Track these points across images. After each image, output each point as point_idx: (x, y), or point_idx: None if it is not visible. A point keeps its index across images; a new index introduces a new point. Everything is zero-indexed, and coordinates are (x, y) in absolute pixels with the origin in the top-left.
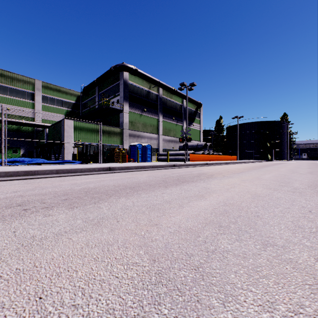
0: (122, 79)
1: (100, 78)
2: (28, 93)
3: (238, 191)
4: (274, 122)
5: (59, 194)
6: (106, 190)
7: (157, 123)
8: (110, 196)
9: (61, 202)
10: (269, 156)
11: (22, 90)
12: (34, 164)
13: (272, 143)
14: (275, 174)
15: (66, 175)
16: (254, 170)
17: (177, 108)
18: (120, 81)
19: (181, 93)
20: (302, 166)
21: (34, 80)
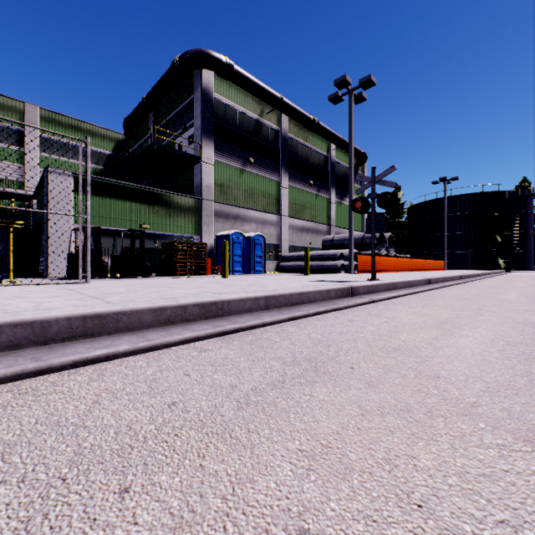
0: (200, 87)
1: (153, 90)
2: (10, 131)
3: None
4: (510, 194)
5: None
6: None
7: (278, 191)
8: None
9: None
10: (501, 261)
11: None
12: None
13: (506, 235)
14: None
15: None
16: None
17: (318, 161)
18: (196, 92)
19: (326, 128)
20: None
21: (22, 104)
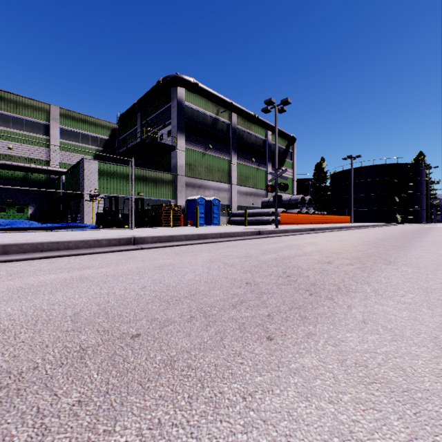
0: (176, 98)
1: (143, 99)
2: (40, 125)
3: None
4: (406, 165)
5: None
6: None
7: (229, 167)
8: None
9: None
10: (398, 216)
11: (31, 120)
12: (6, 230)
13: (403, 197)
14: None
15: (22, 257)
16: (419, 242)
17: (259, 144)
18: (173, 102)
19: (264, 121)
20: None
21: (48, 105)
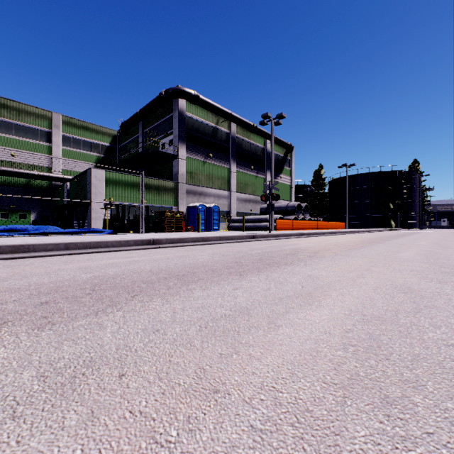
0: (177, 109)
1: (145, 109)
2: (42, 132)
3: (375, 283)
4: (400, 173)
5: (42, 290)
6: (132, 280)
7: (228, 174)
8: (134, 294)
9: (32, 310)
10: (393, 222)
11: (33, 127)
12: (39, 234)
13: (397, 203)
14: (417, 250)
15: (81, 251)
16: (379, 243)
17: (257, 152)
18: (174, 112)
19: (263, 130)
20: (449, 238)
21: (50, 113)
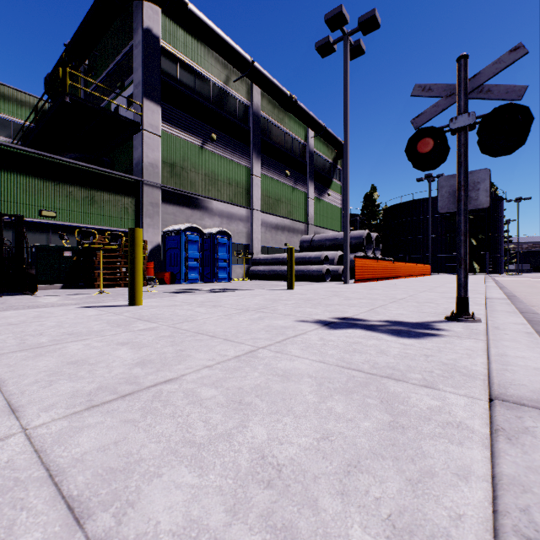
0: (140, 27)
1: (78, 33)
2: None
3: None
4: None
5: None
6: None
7: (248, 179)
8: None
9: None
10: (476, 265)
11: None
12: None
13: (480, 239)
14: None
15: None
16: None
17: (295, 149)
18: (135, 35)
19: (305, 109)
20: None
21: None
